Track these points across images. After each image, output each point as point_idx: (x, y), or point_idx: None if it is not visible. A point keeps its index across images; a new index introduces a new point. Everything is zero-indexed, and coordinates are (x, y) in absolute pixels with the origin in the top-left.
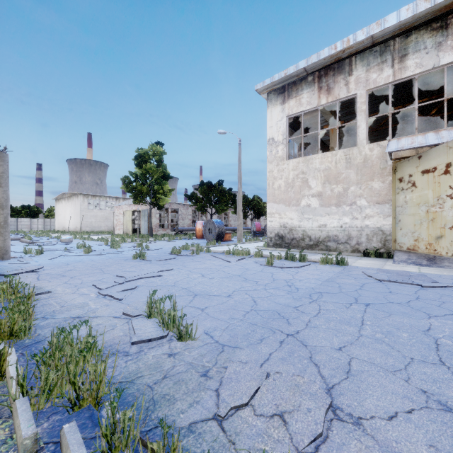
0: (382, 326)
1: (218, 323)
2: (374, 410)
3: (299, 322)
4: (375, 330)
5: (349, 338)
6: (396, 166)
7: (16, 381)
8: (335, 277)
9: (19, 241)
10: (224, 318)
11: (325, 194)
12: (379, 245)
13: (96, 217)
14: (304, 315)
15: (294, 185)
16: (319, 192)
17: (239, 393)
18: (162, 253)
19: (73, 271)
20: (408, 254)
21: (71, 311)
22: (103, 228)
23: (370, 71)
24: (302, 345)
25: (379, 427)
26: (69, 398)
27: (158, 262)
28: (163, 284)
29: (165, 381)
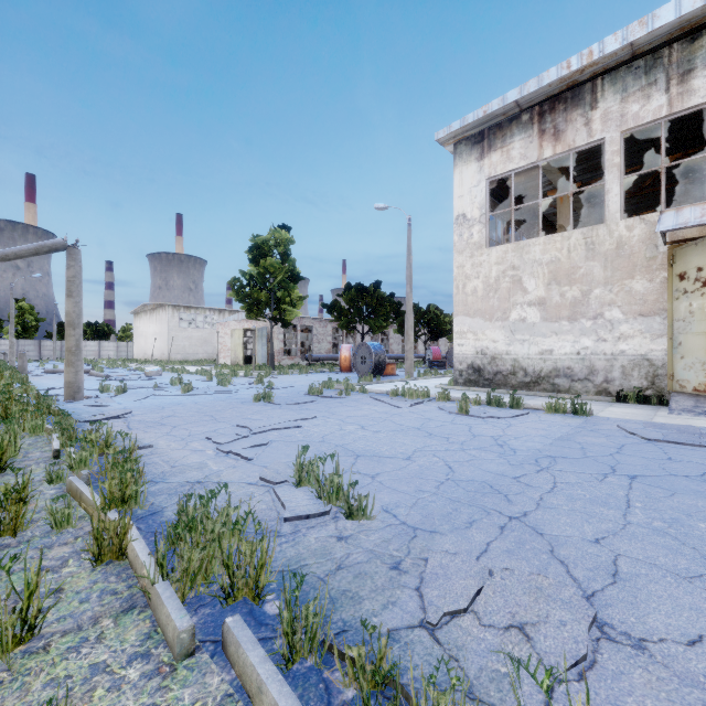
0: (662, 511)
1: (400, 497)
2: (663, 631)
3: (524, 499)
4: (651, 515)
5: (609, 526)
6: (673, 254)
7: (155, 558)
8: (573, 433)
9: (87, 373)
10: (407, 490)
11: (550, 301)
12: (643, 383)
13: (191, 339)
14: (532, 489)
15: (498, 287)
16: (541, 298)
17: (452, 594)
18: (294, 393)
19: (173, 418)
20: (694, 399)
21: (186, 473)
22: (201, 356)
23: (628, 100)
24: (536, 533)
25: (674, 654)
26: (222, 585)
27: (292, 407)
28: (307, 439)
29: (342, 572)
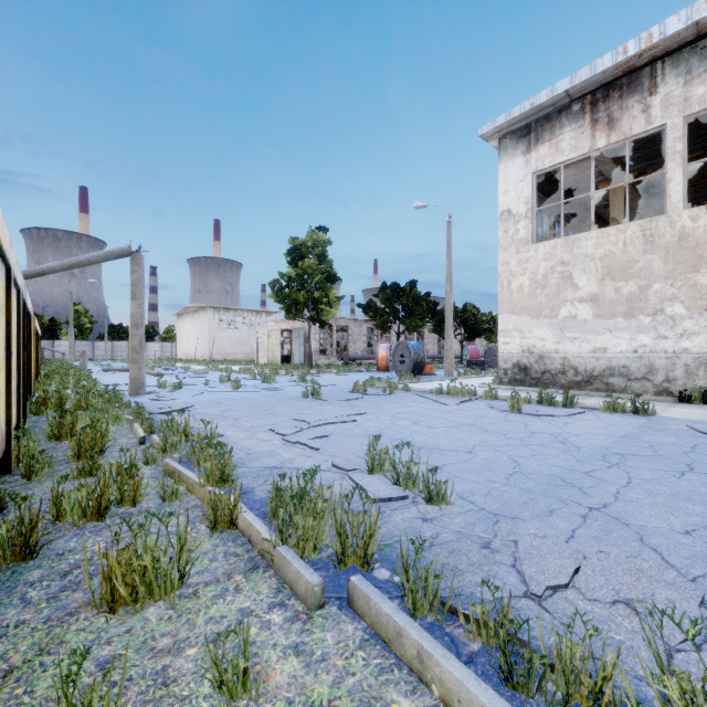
0: None
1: (473, 486)
2: None
3: (601, 492)
4: None
5: (698, 520)
6: None
7: (276, 525)
8: (638, 432)
9: None
10: (477, 480)
11: (604, 297)
12: None
13: (230, 340)
14: (606, 483)
15: (546, 283)
16: (593, 294)
17: (551, 571)
18: (338, 390)
19: (232, 411)
20: None
21: (261, 459)
22: (239, 356)
23: (692, 82)
24: (620, 523)
25: None
26: (336, 551)
27: (341, 403)
28: (365, 433)
29: (436, 549)
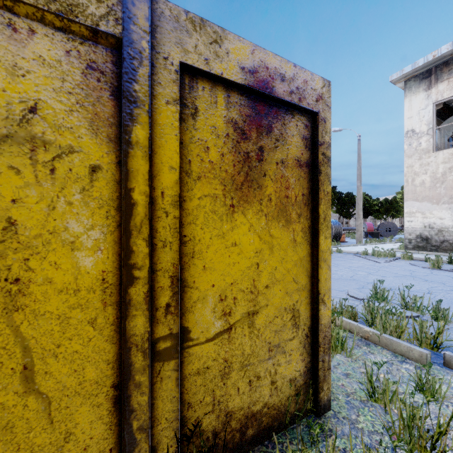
0: None
1: None
2: None
3: None
4: None
5: None
6: None
7: (381, 323)
8: None
9: None
10: None
11: None
12: None
13: None
14: None
15: (444, 179)
16: None
17: None
18: None
19: None
20: None
21: None
22: None
23: None
24: None
25: None
26: (419, 339)
27: None
28: (343, 278)
29: None
